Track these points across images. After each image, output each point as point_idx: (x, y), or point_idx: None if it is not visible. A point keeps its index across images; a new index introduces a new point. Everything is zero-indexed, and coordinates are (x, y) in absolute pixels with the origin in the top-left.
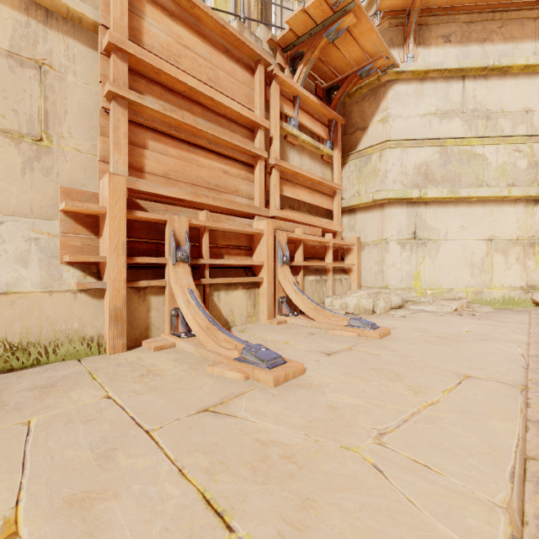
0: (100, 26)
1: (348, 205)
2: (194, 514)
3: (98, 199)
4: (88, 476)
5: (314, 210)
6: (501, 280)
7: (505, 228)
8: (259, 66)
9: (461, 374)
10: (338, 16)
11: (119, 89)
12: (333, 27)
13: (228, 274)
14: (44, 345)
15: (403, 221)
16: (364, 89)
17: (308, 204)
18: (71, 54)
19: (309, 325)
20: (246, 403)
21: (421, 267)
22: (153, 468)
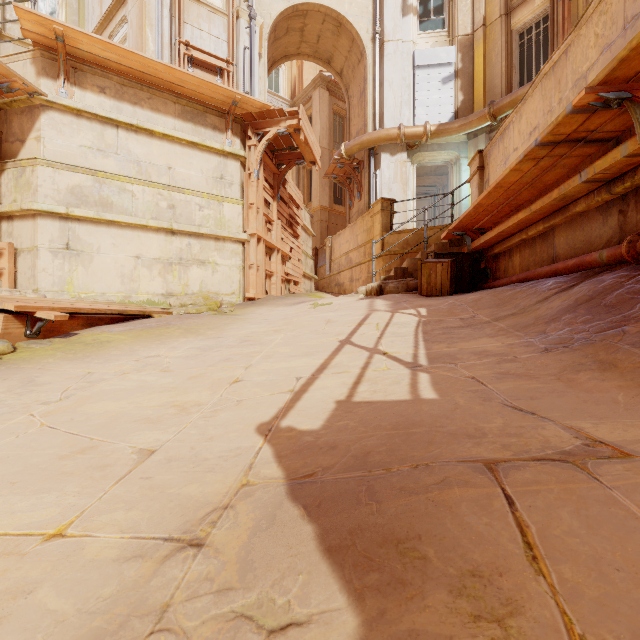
0: None
1: (1, 211)
2: None
3: None
4: None
5: None
6: (147, 288)
7: (150, 250)
8: None
9: None
10: None
11: None
12: None
13: None
14: None
15: (56, 233)
16: (21, 104)
17: None
18: None
19: None
20: None
21: (75, 274)
22: None
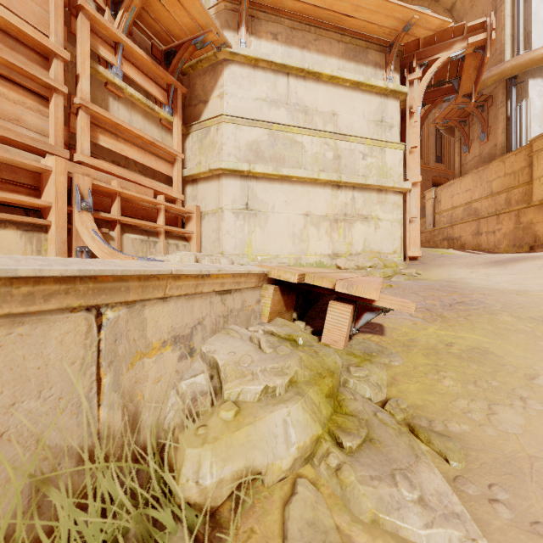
0: None
1: (189, 174)
2: None
3: None
4: None
5: (150, 173)
6: (315, 249)
7: (318, 206)
8: None
9: None
10: None
11: None
12: None
13: None
14: None
15: (237, 193)
16: (205, 63)
17: (141, 165)
18: None
19: None
20: None
21: (253, 235)
22: None
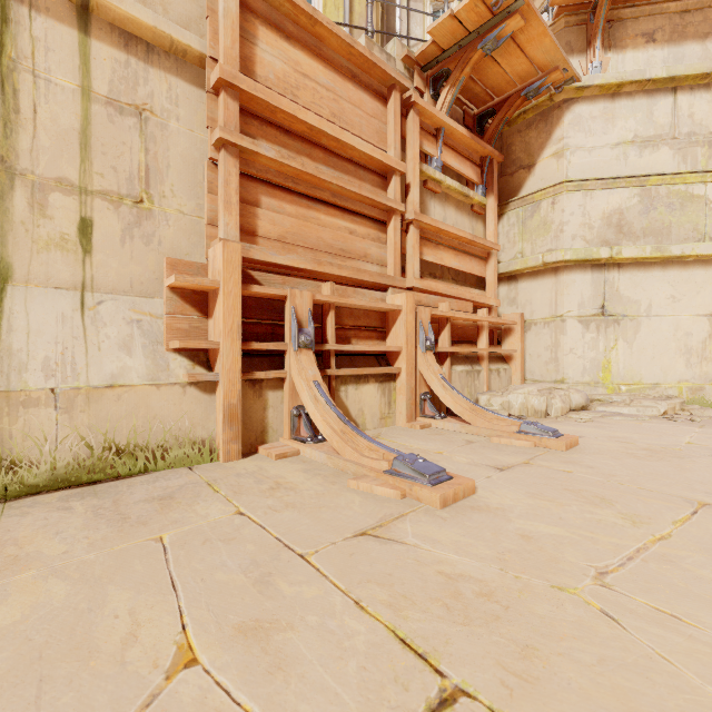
0: (208, 59)
1: (507, 271)
2: (392, 654)
3: (207, 271)
4: (251, 603)
5: (461, 277)
6: None
7: None
8: (394, 93)
9: (693, 500)
10: (500, 19)
11: (230, 135)
12: (492, 34)
13: (357, 363)
14: (151, 449)
15: (587, 291)
16: (529, 114)
17: (454, 270)
18: (173, 95)
19: (463, 431)
20: (411, 527)
21: (612, 353)
22: (324, 599)
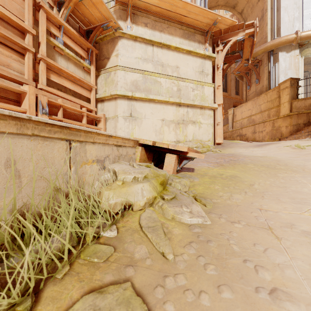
0: None
1: (99, 97)
2: None
3: None
4: None
5: (78, 96)
6: (167, 138)
7: (169, 115)
8: None
9: None
10: None
11: None
12: None
13: None
14: None
15: (126, 107)
16: (108, 37)
17: (73, 91)
18: None
19: None
20: None
21: (134, 130)
22: None
